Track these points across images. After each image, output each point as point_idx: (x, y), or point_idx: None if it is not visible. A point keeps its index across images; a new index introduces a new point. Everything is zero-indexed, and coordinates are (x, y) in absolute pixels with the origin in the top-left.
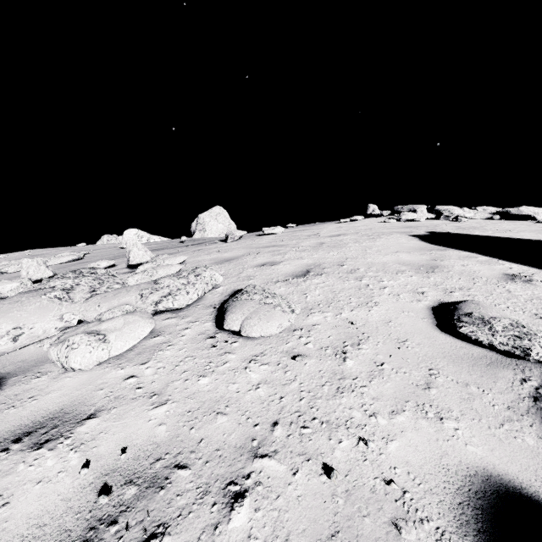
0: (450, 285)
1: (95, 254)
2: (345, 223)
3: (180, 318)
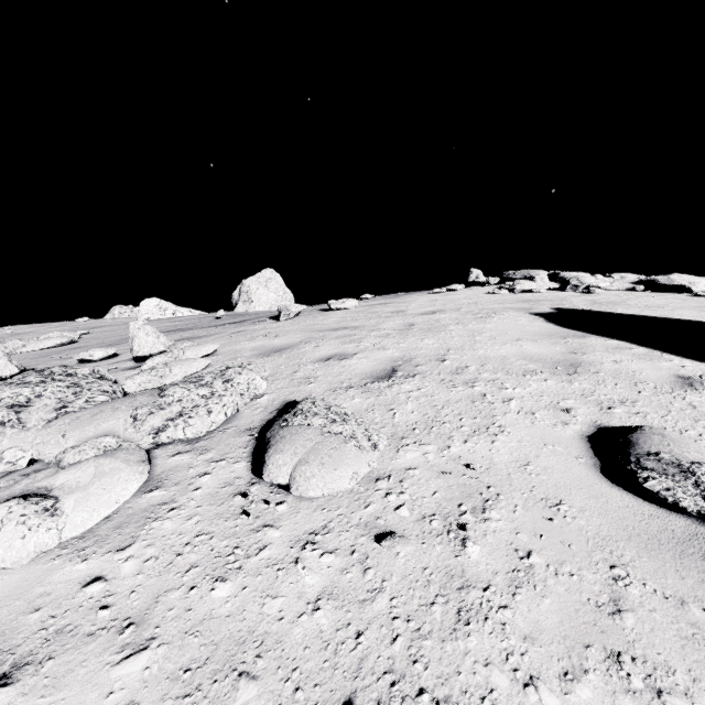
0: (606, 396)
1: (96, 335)
2: (439, 294)
3: (197, 454)
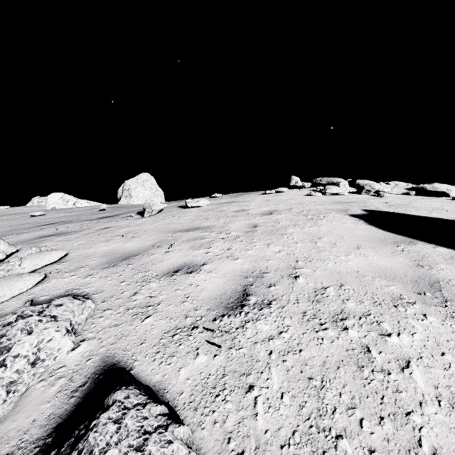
0: None
1: None
2: (270, 194)
3: None
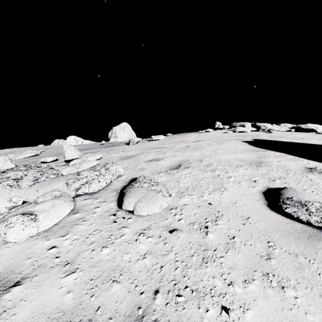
0: (272, 175)
1: (47, 152)
2: (202, 133)
3: (94, 199)
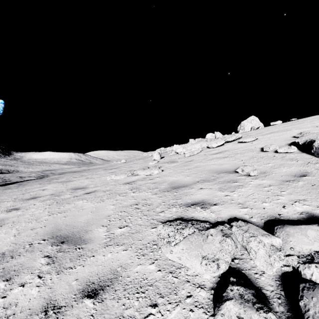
0: None
1: None
2: None
3: (230, 143)
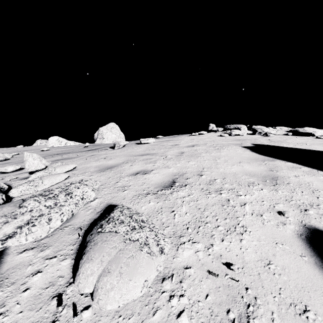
0: (300, 201)
1: (21, 155)
2: (195, 135)
3: (38, 251)
